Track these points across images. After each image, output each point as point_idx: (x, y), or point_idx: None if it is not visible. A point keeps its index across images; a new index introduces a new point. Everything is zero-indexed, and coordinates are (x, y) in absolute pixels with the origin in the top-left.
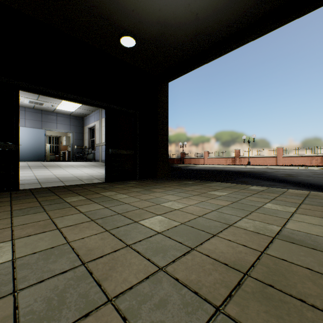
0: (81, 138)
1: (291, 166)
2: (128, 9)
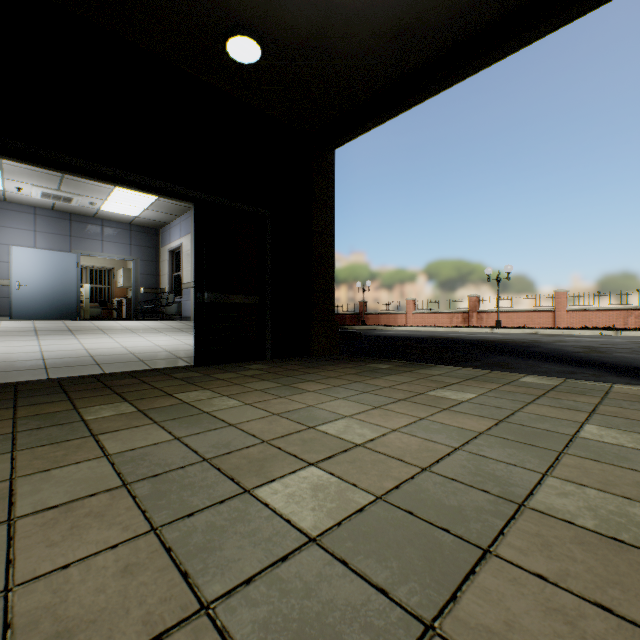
0: (154, 271)
1: (587, 329)
2: None
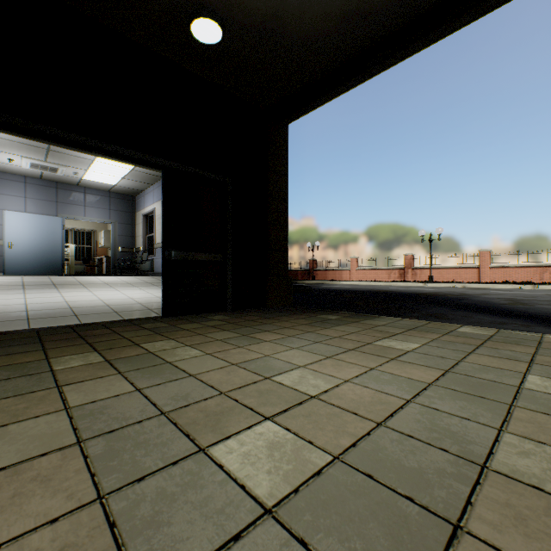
0: (130, 233)
1: (508, 284)
2: None
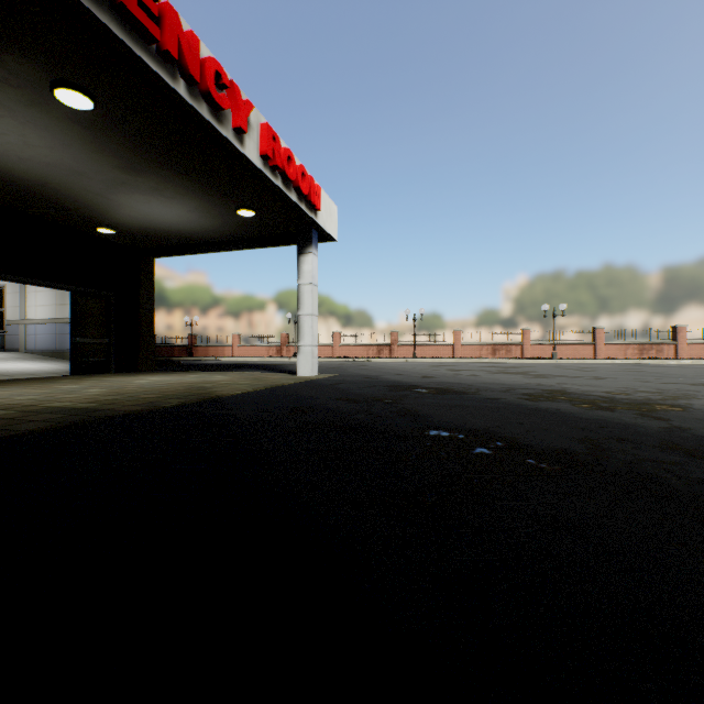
0: None
1: (343, 358)
2: (112, 218)
